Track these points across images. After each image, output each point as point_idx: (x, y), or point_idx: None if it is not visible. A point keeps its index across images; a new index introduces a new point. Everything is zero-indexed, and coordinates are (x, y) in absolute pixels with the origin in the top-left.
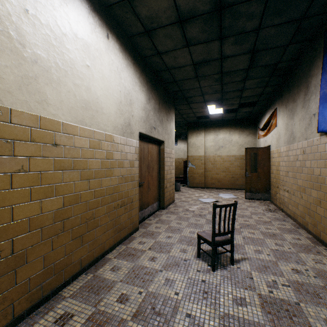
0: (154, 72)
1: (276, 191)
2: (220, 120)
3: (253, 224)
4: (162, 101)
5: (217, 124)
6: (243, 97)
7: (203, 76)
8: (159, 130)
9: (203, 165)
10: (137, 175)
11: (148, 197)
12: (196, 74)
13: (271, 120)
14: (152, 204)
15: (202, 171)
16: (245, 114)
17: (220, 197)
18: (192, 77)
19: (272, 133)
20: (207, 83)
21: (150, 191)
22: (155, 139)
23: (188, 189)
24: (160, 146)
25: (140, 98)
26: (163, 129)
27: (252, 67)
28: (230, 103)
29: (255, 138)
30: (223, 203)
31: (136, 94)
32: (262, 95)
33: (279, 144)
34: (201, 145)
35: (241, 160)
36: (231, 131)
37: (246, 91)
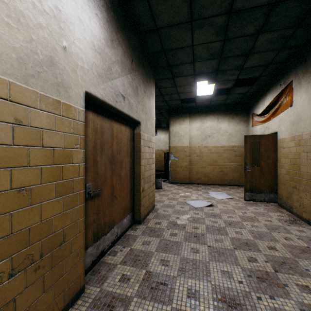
0: (121, 1)
1: (292, 193)
2: (207, 106)
3: (289, 258)
4: (136, 60)
5: (203, 110)
6: (245, 68)
7: (200, 19)
8: (131, 102)
9: (187, 157)
10: (79, 180)
11: (113, 212)
12: (190, 12)
13: (281, 99)
14: (120, 221)
15: (186, 165)
16: (237, 97)
17: (213, 198)
18: (184, 20)
19: (282, 116)
20: (204, 37)
21: (117, 201)
22: (124, 115)
23: (171, 186)
24: (134, 130)
25: (90, 25)
26: (139, 103)
27: (281, 1)
28: (225, 79)
29: (246, 126)
30: (219, 208)
31: (76, 7)
32: (269, 66)
33: (298, 128)
34: (185, 134)
35: (231, 152)
36: (220, 118)
37: (252, 57)
